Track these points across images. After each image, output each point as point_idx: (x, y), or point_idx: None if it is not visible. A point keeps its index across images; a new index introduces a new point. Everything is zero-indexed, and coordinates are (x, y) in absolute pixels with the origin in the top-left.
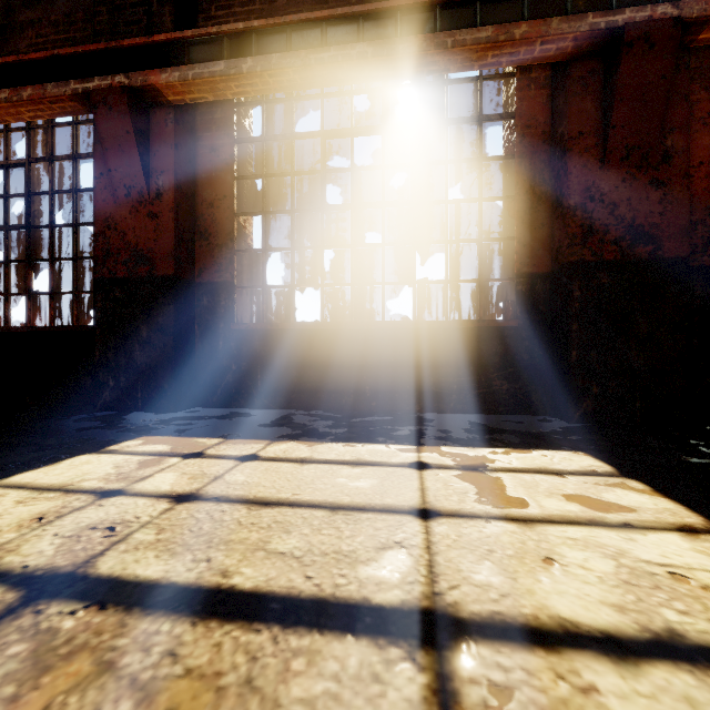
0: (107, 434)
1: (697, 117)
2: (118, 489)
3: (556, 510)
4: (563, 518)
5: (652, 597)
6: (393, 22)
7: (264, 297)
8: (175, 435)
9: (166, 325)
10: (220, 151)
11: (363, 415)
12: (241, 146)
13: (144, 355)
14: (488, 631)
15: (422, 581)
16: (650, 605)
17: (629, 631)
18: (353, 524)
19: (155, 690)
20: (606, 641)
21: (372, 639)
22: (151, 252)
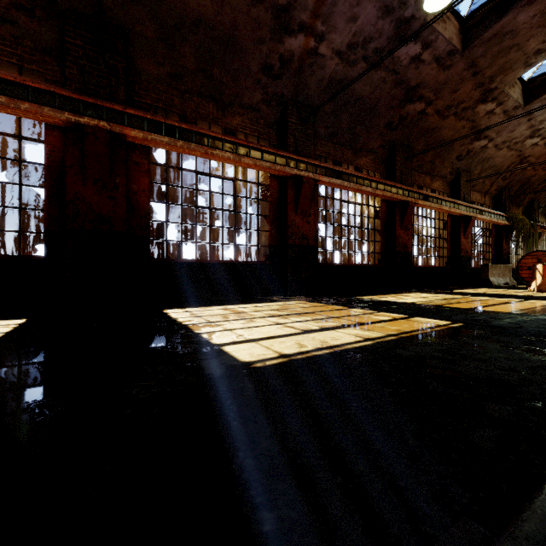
0: None
1: (143, 170)
2: None
3: None
4: None
5: None
6: None
7: None
8: None
9: None
10: None
11: None
12: None
13: None
14: None
15: None
16: None
17: None
18: None
19: None
20: None
21: None
22: None
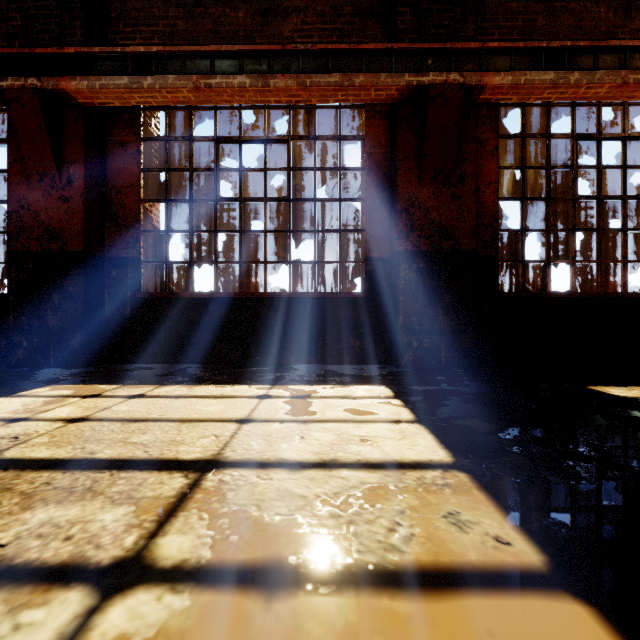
0: (18, 384)
1: (487, 150)
2: (24, 418)
3: (330, 416)
4: (330, 419)
5: (340, 448)
6: (266, 61)
7: (167, 271)
8: (80, 384)
9: (77, 293)
10: (127, 146)
11: (247, 367)
12: (147, 143)
13: (56, 319)
14: (236, 465)
15: (216, 450)
16: (335, 451)
17: (311, 460)
18: (192, 428)
19: (35, 494)
20: (295, 464)
21: (169, 471)
22: (63, 230)
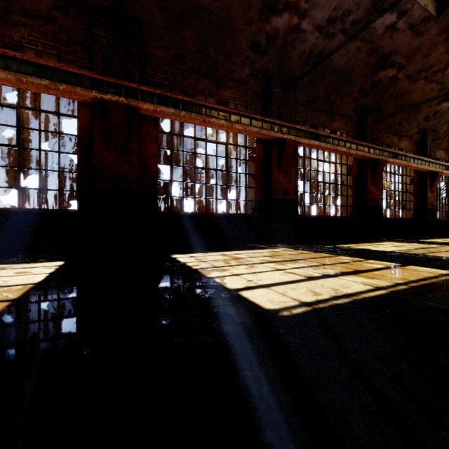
0: None
1: (152, 137)
2: None
3: None
4: None
5: None
6: None
7: None
8: None
9: None
10: None
11: None
12: None
13: None
14: None
15: None
16: None
17: None
18: None
19: None
20: None
21: None
22: None
